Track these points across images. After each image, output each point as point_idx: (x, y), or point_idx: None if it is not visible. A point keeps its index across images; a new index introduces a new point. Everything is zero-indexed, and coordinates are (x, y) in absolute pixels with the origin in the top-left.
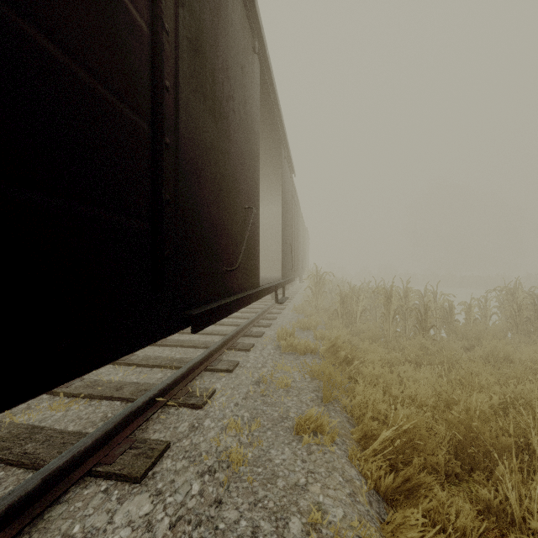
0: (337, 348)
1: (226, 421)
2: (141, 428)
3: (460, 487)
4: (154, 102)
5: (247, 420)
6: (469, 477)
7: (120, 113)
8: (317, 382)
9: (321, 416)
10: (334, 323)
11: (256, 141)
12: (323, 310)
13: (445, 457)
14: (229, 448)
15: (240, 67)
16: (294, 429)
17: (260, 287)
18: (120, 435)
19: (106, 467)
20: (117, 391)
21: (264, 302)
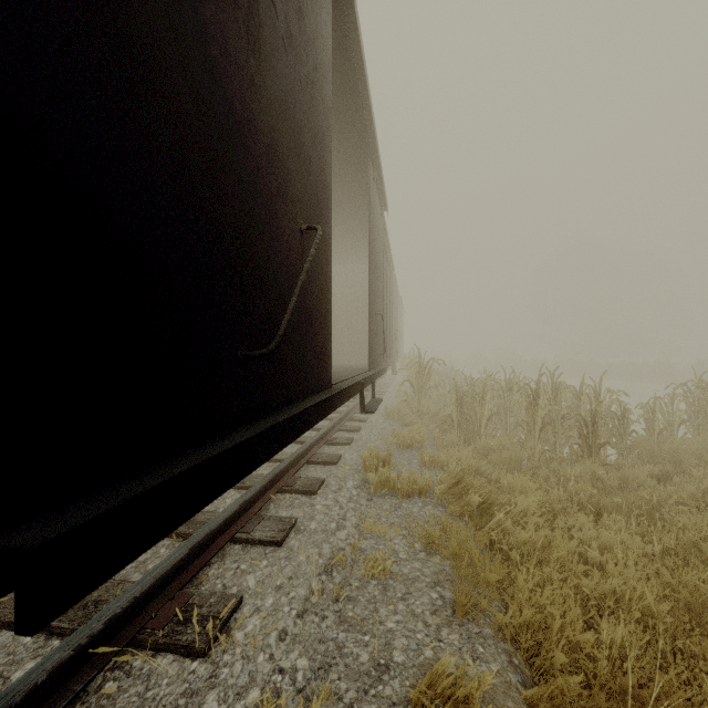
0: (464, 487)
1: (253, 702)
2: None
3: None
4: None
5: (303, 682)
6: None
7: None
8: (437, 560)
9: (465, 677)
10: (448, 437)
11: (326, 114)
12: (429, 415)
13: None
14: None
15: None
16: None
17: (333, 386)
18: None
19: None
20: None
21: None
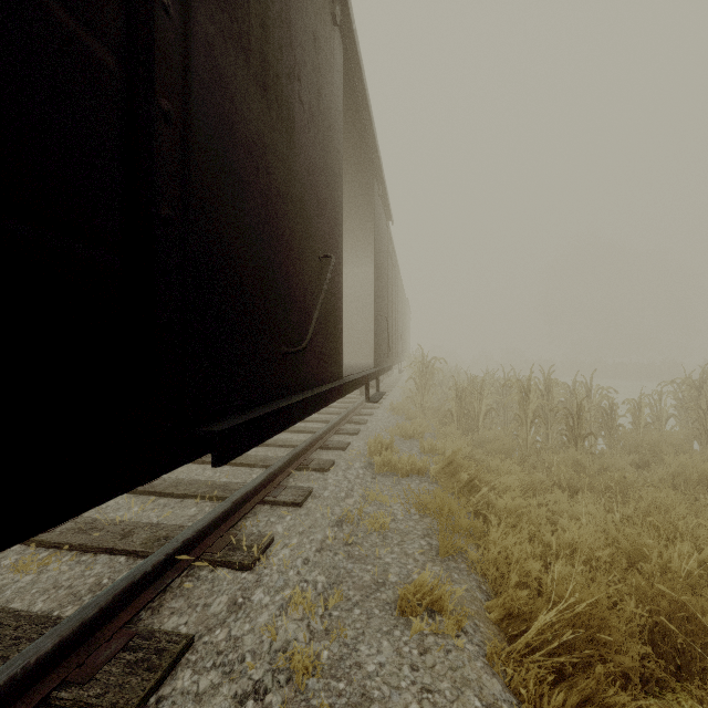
0: (456, 467)
1: (288, 594)
2: (151, 606)
3: (663, 700)
4: (130, 18)
5: (322, 589)
6: (675, 681)
7: (34, 6)
8: (428, 520)
9: (439, 584)
10: (447, 429)
11: (338, 160)
12: (431, 410)
13: (637, 651)
14: (292, 643)
15: (312, 36)
16: (397, 607)
17: (343, 378)
18: (111, 623)
19: (75, 691)
20: (123, 539)
21: (350, 398)
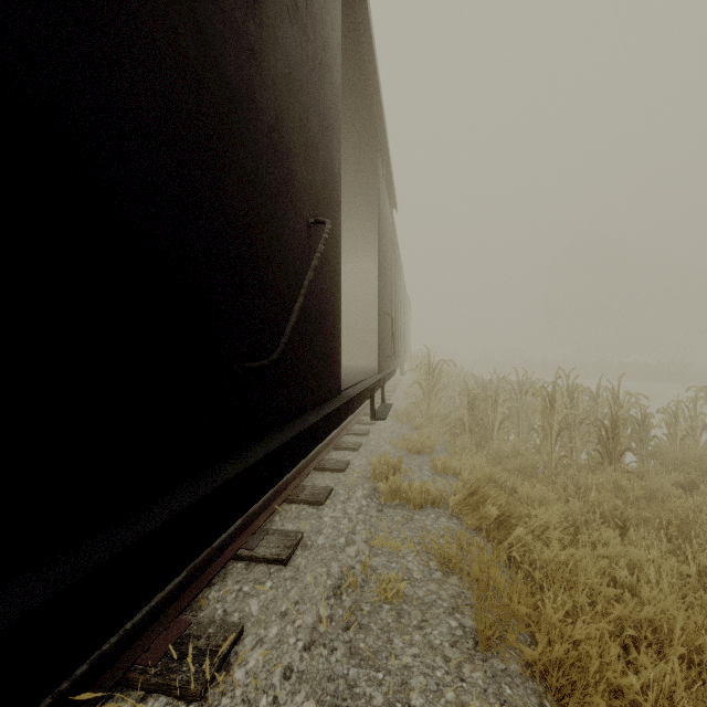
0: (480, 498)
1: None
2: None
3: None
4: None
5: None
6: None
7: None
8: (455, 581)
9: None
10: (460, 441)
11: (335, 101)
12: (438, 418)
13: None
14: None
15: None
16: None
17: (342, 393)
18: None
19: None
20: None
21: None
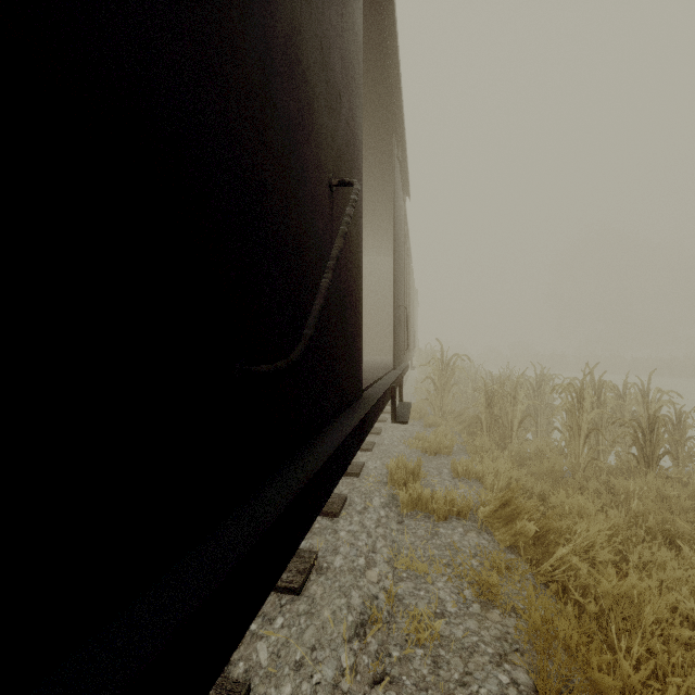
0: (513, 510)
1: None
2: None
3: None
4: None
5: None
6: None
7: None
8: (497, 617)
9: None
10: (479, 441)
11: (357, 51)
12: (452, 415)
13: None
14: None
15: None
16: None
17: (363, 394)
18: None
19: None
20: None
21: None
